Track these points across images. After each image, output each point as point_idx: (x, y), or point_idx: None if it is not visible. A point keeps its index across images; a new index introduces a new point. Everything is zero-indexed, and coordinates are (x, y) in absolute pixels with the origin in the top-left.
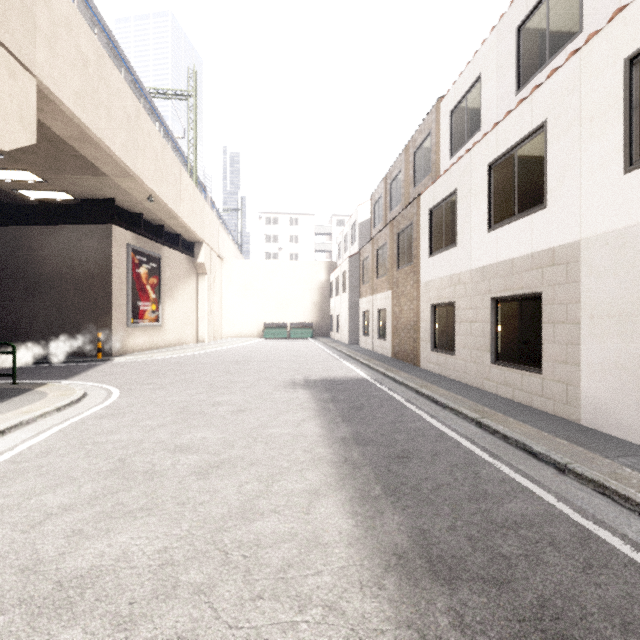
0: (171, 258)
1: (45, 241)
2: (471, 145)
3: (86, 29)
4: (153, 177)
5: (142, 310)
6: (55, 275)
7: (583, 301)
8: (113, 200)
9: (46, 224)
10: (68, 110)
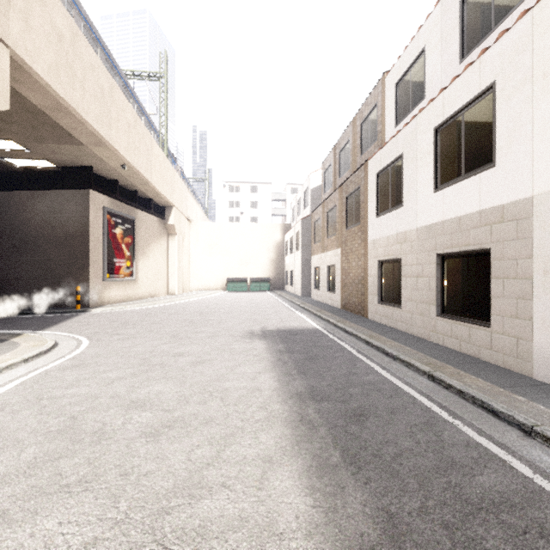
0: (144, 220)
1: (30, 204)
2: (416, 113)
3: (61, 7)
4: (126, 147)
5: (118, 266)
6: (39, 235)
7: (535, 256)
8: (91, 167)
9: (31, 189)
10: (43, 81)
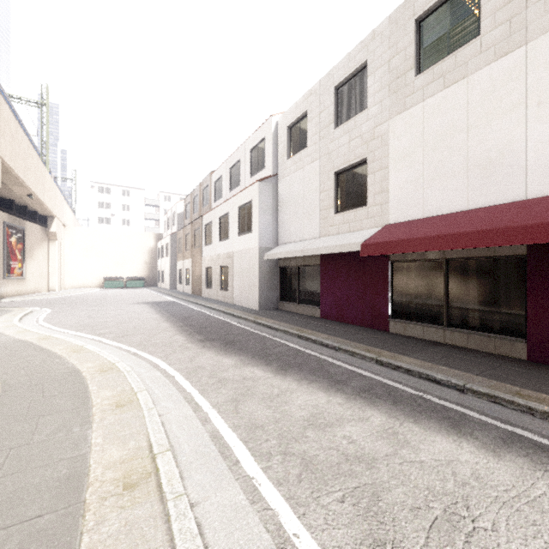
0: (31, 229)
1: None
2: (220, 202)
3: (12, 117)
4: (34, 183)
5: (13, 267)
6: None
7: (234, 269)
8: None
9: None
10: (7, 165)
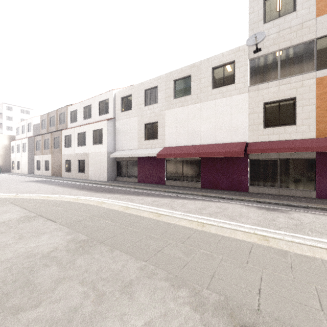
0: None
1: None
2: (75, 124)
3: None
4: None
5: None
6: None
7: (89, 161)
8: None
9: None
10: None
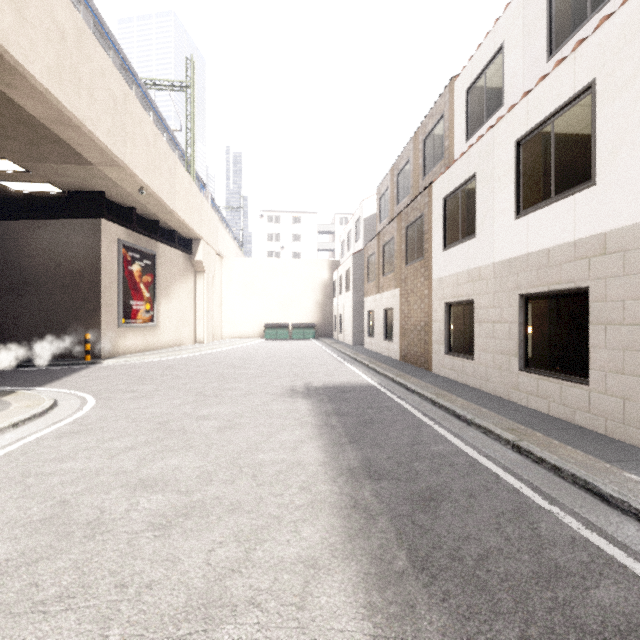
0: (167, 255)
1: (31, 236)
2: (491, 124)
3: None
4: (144, 167)
5: (135, 310)
6: (42, 272)
7: None
8: (102, 192)
9: (32, 218)
10: (41, 85)
